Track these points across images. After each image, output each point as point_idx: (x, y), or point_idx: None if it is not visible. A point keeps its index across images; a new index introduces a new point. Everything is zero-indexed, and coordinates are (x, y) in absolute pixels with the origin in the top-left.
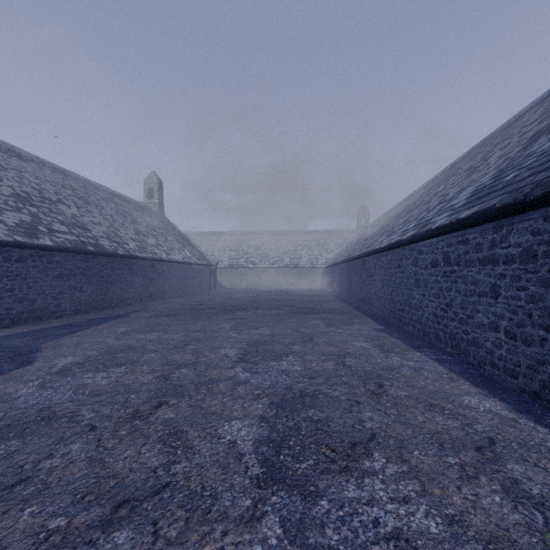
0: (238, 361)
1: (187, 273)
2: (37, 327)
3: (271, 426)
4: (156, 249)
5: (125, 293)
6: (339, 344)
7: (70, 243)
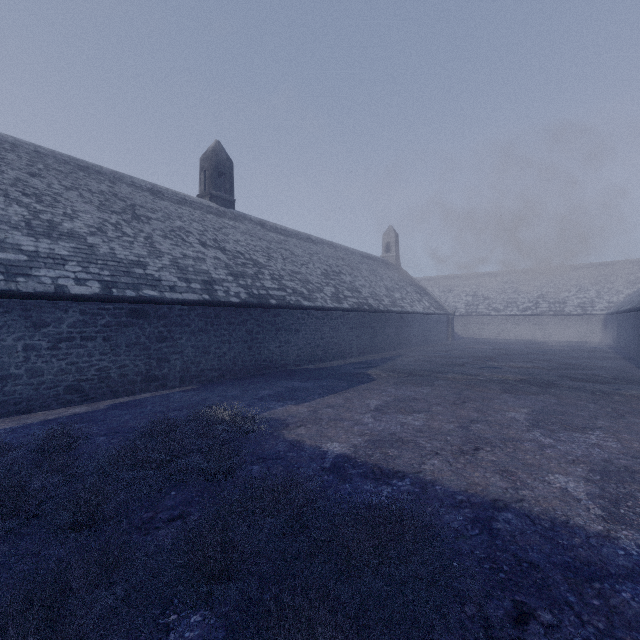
0: (503, 392)
1: (427, 323)
2: (347, 362)
3: (533, 416)
4: (402, 303)
5: (384, 341)
6: (598, 393)
7: (356, 305)
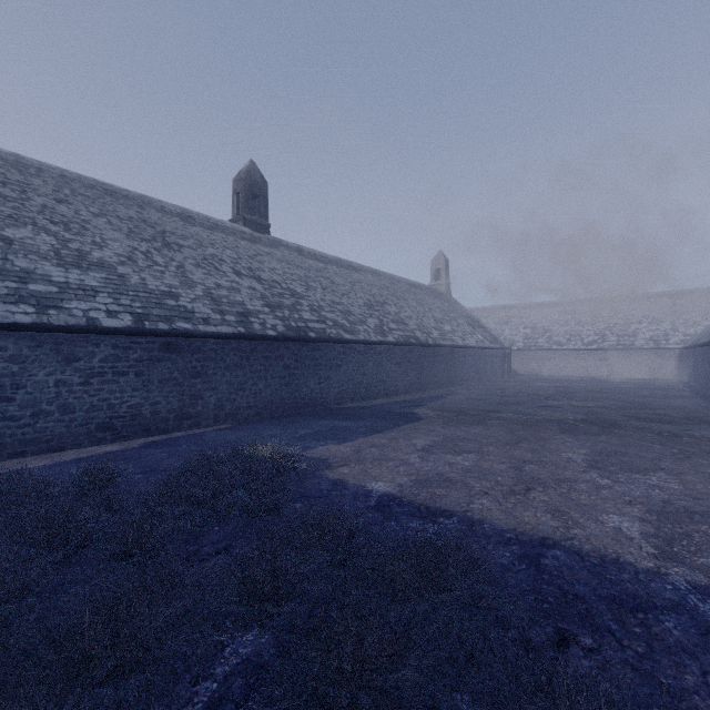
0: (561, 433)
1: (480, 358)
2: (392, 401)
3: (592, 457)
4: (453, 336)
5: (432, 378)
6: (665, 434)
7: (401, 338)
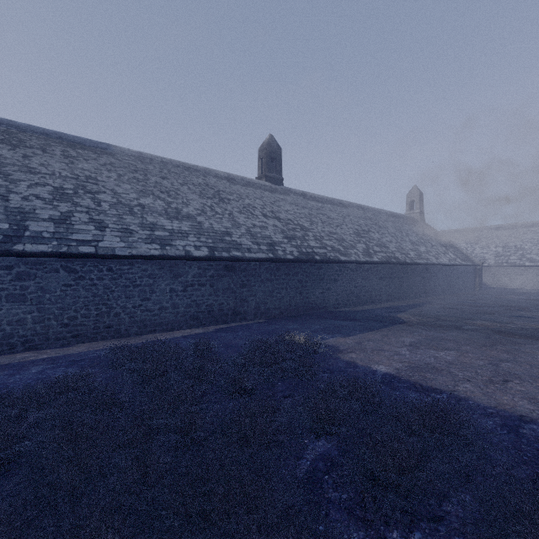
0: (536, 339)
1: (453, 274)
2: (377, 307)
3: None
4: (427, 255)
5: (410, 290)
6: None
7: (384, 258)
